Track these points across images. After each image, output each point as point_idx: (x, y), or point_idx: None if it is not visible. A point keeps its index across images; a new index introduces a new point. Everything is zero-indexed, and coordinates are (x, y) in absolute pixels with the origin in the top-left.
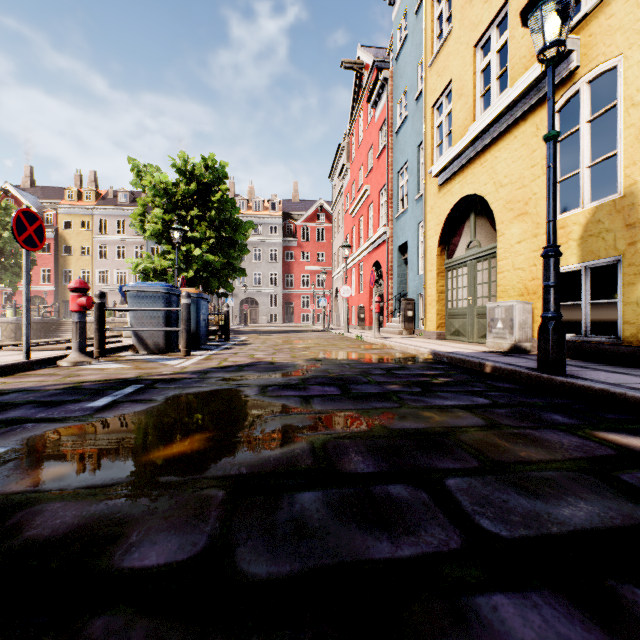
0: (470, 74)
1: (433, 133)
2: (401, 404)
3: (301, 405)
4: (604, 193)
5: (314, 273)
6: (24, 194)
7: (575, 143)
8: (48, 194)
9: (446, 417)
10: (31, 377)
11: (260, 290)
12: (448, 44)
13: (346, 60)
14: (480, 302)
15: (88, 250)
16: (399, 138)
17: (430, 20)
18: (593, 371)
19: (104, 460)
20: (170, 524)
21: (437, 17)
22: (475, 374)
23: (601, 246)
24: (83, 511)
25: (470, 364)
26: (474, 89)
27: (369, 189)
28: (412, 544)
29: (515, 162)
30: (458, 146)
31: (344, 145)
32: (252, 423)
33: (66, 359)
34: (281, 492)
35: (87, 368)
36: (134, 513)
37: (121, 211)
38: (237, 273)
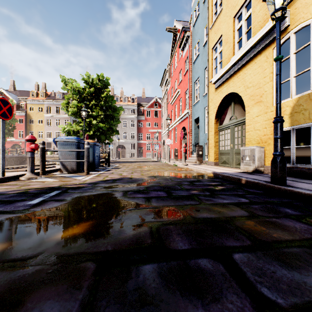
0: (231, 31)
1: (212, 62)
2: (200, 202)
3: (145, 203)
4: (297, 92)
5: (153, 133)
6: (10, 94)
7: (283, 67)
8: (22, 94)
9: (226, 210)
10: (3, 186)
11: (126, 141)
12: (220, 17)
13: (168, 27)
14: (236, 147)
15: (42, 121)
16: (195, 65)
17: (211, 5)
18: (300, 183)
19: (26, 240)
20: (56, 292)
21: (214, 4)
22: (237, 184)
23: (301, 117)
24: (1, 281)
25: (233, 179)
26: (233, 39)
27: (180, 91)
28: (219, 311)
29: (255, 75)
30: (225, 68)
31: (167, 69)
32: (117, 214)
33: (24, 176)
34: (131, 265)
35: (34, 181)
36: (34, 282)
37: (58, 102)
38: (114, 132)
